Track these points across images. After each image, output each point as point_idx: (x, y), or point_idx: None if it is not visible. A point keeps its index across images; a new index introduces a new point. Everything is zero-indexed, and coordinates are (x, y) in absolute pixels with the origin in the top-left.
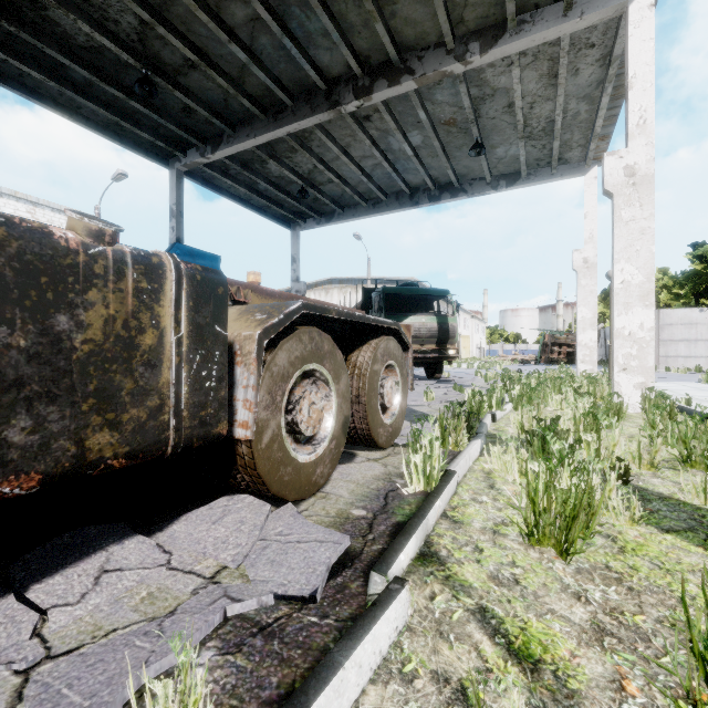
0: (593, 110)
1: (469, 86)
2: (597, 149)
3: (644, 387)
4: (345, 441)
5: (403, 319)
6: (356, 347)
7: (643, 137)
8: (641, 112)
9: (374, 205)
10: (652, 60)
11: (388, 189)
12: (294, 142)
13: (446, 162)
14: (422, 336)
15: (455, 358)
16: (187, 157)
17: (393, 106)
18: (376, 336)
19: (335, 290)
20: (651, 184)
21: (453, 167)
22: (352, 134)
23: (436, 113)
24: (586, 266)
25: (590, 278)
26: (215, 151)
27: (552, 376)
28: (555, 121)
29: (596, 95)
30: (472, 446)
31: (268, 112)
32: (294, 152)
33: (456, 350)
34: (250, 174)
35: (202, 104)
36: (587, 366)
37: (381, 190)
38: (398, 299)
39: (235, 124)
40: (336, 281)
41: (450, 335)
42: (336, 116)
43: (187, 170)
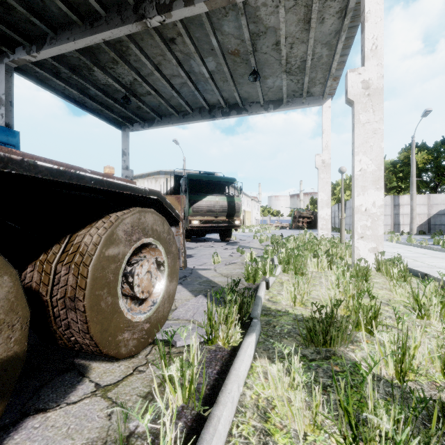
0: (331, 55)
1: (248, 22)
2: (331, 87)
3: (376, 251)
4: (3, 408)
5: (202, 198)
6: (89, 222)
7: (375, 59)
8: (373, 40)
9: (183, 116)
10: (381, 0)
11: (193, 105)
12: (113, 52)
13: (233, 85)
14: (216, 211)
15: (239, 227)
16: (15, 54)
17: (192, 32)
18: (125, 208)
19: (162, 179)
20: (380, 95)
21: (238, 91)
22: (162, 53)
23: (225, 43)
24: (324, 165)
25: (326, 173)
26: (39, 50)
27: (303, 238)
28: (307, 59)
29: (334, 43)
30: (244, 354)
31: (85, 19)
32: (116, 63)
33: (240, 221)
34: (79, 78)
35: (18, 0)
36: (324, 232)
37: (188, 105)
38: (200, 184)
39: (56, 28)
40: (163, 173)
41: (236, 210)
42: (147, 35)
43: (20, 68)
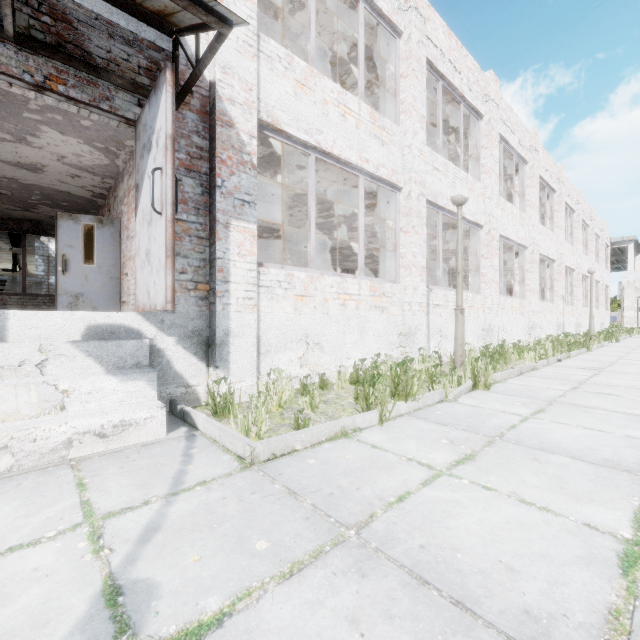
0: None
1: None
2: None
3: None
4: None
5: None
6: None
7: None
8: None
9: None
10: None
11: None
12: None
13: None
14: None
15: None
16: None
17: None
18: None
19: None
20: None
21: None
22: None
23: None
24: None
25: None
26: None
27: None
28: None
29: None
30: None
31: None
32: None
33: None
34: None
35: None
36: None
37: None
38: None
39: None
40: None
41: None
42: None
43: None
